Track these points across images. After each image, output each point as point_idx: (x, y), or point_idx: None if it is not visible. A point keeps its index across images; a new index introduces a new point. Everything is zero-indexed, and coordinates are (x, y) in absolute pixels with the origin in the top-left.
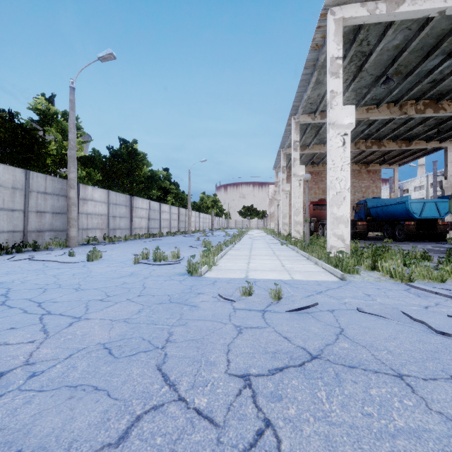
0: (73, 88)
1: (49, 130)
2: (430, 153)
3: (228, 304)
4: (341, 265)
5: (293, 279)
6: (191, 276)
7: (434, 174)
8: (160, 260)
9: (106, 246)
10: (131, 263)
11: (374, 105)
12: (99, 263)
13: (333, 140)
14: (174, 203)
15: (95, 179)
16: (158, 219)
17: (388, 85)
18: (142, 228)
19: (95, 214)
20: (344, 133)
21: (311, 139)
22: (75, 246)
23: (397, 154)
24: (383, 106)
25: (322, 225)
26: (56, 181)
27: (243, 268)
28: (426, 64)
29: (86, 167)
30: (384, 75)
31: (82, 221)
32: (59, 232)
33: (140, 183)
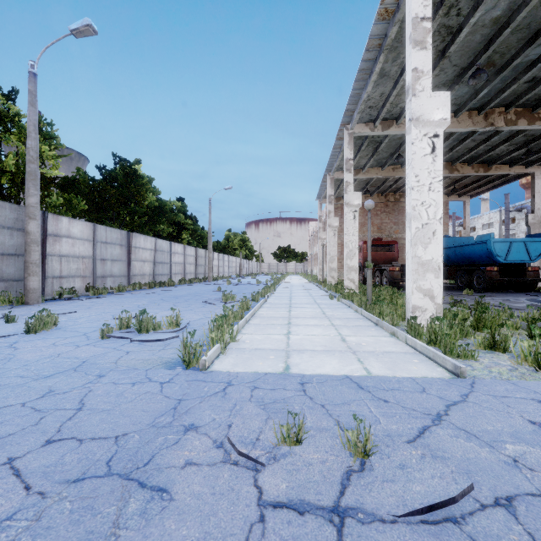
0: (33, 74)
1: (6, 138)
2: (511, 181)
3: (247, 480)
4: (444, 344)
5: (370, 374)
6: (186, 369)
7: (506, 209)
8: (148, 331)
9: (85, 301)
10: (98, 337)
11: (452, 113)
12: (44, 338)
13: (417, 144)
14: (191, 243)
15: (78, 209)
16: (168, 262)
17: (478, 79)
18: (145, 275)
19: (74, 256)
20: (433, 134)
21: (367, 160)
22: (37, 302)
23: (471, 182)
24: (463, 115)
25: (380, 271)
26: (7, 209)
27: (280, 347)
28: (529, 52)
29: (66, 192)
30: (473, 66)
31: (52, 266)
32: (14, 282)
33: (144, 215)
